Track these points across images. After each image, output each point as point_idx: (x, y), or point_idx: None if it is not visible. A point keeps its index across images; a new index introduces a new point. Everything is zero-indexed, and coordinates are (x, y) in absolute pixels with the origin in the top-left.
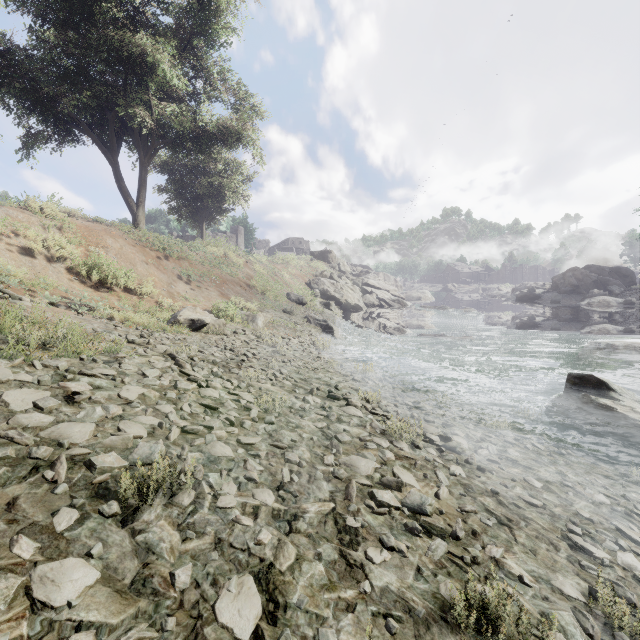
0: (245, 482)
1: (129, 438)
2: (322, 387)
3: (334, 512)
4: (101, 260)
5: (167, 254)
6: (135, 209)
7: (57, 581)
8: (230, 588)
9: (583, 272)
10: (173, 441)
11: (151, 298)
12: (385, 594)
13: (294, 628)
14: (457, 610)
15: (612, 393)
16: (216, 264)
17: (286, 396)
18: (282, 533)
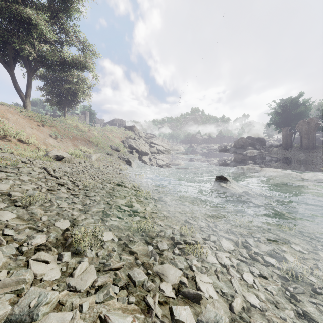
0: (71, 203)
1: (24, 189)
2: (115, 182)
3: (103, 211)
4: (5, 125)
5: (43, 123)
6: (24, 99)
7: (2, 215)
8: (60, 221)
9: (245, 139)
10: (43, 192)
11: (34, 145)
12: (112, 225)
13: (79, 228)
14: (132, 226)
15: (228, 182)
16: (71, 130)
17: (97, 184)
18: (82, 214)
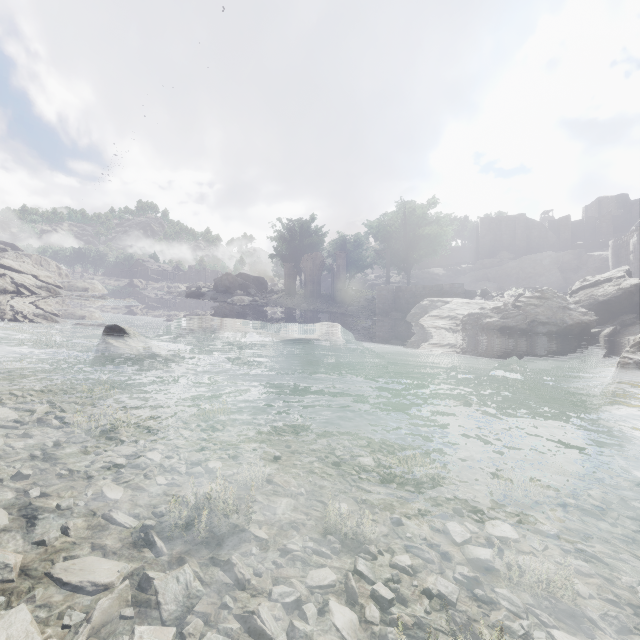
0: None
1: None
2: None
3: None
4: None
5: None
6: None
7: None
8: None
9: (234, 277)
10: None
11: None
12: None
13: None
14: None
15: (126, 335)
16: None
17: None
18: None
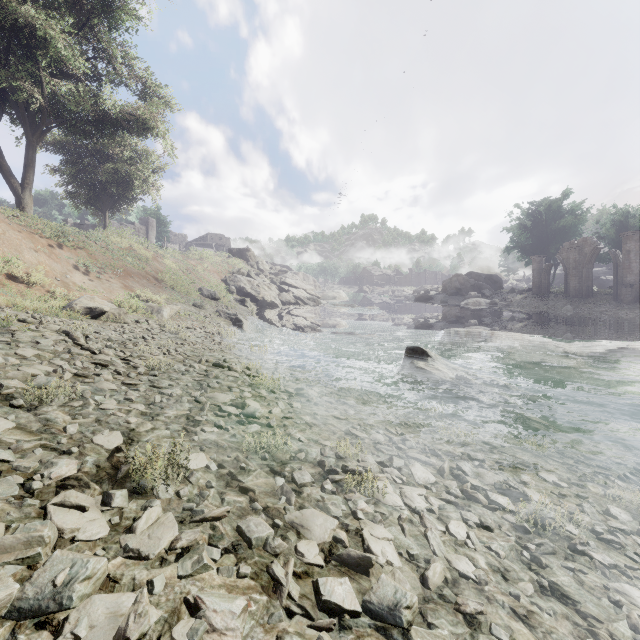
0: (124, 401)
1: (29, 373)
2: (211, 359)
3: (188, 415)
4: None
5: (61, 242)
6: (20, 191)
7: None
8: (104, 433)
9: (464, 278)
10: (66, 380)
11: (41, 287)
12: (207, 441)
13: (142, 447)
14: (246, 443)
15: (429, 358)
16: (120, 256)
17: (175, 364)
18: (146, 420)
